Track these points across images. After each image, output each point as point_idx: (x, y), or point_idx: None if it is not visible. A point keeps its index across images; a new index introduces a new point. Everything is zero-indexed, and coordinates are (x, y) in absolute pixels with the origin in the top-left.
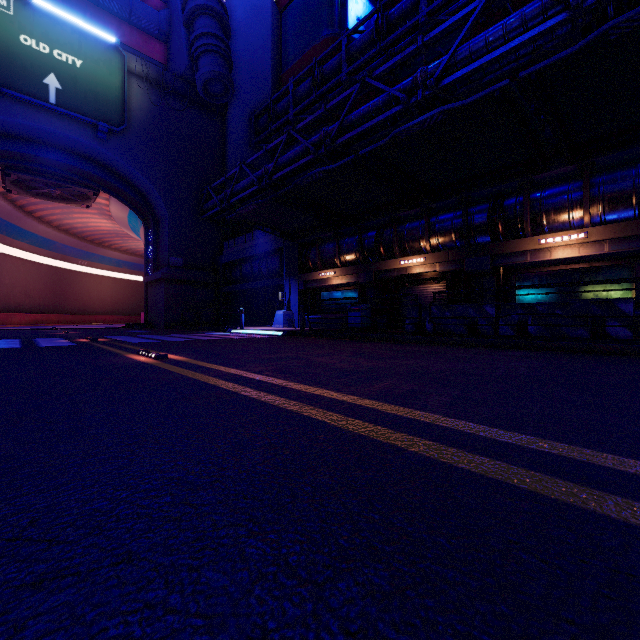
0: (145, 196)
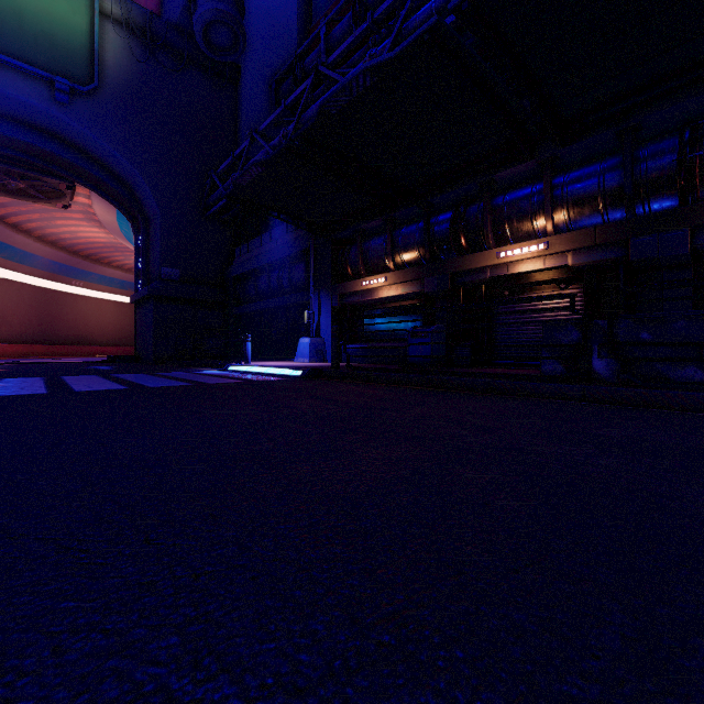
0: (130, 187)
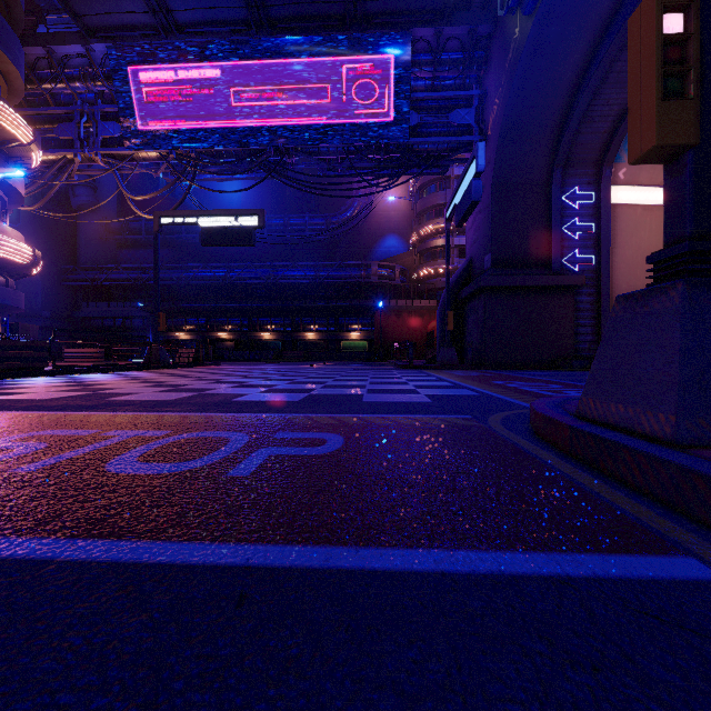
0: None
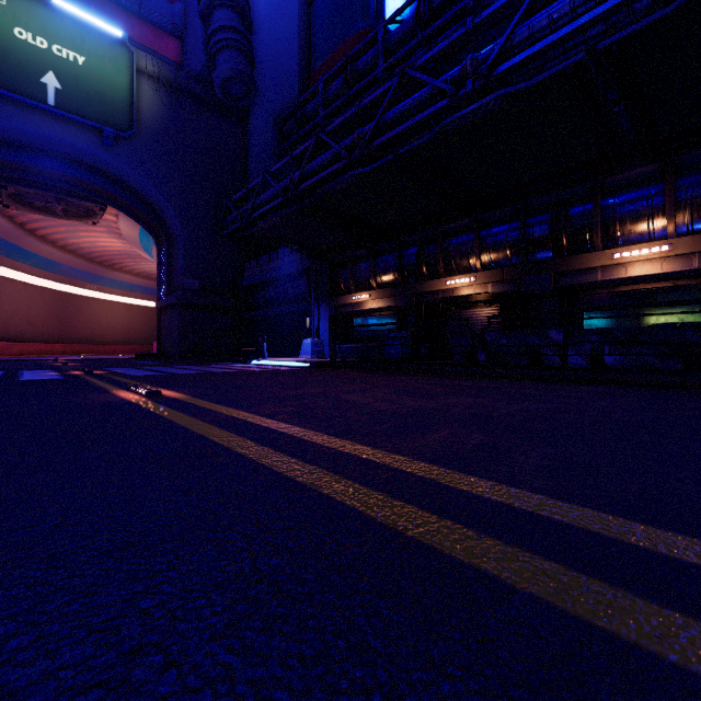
0: (157, 211)
